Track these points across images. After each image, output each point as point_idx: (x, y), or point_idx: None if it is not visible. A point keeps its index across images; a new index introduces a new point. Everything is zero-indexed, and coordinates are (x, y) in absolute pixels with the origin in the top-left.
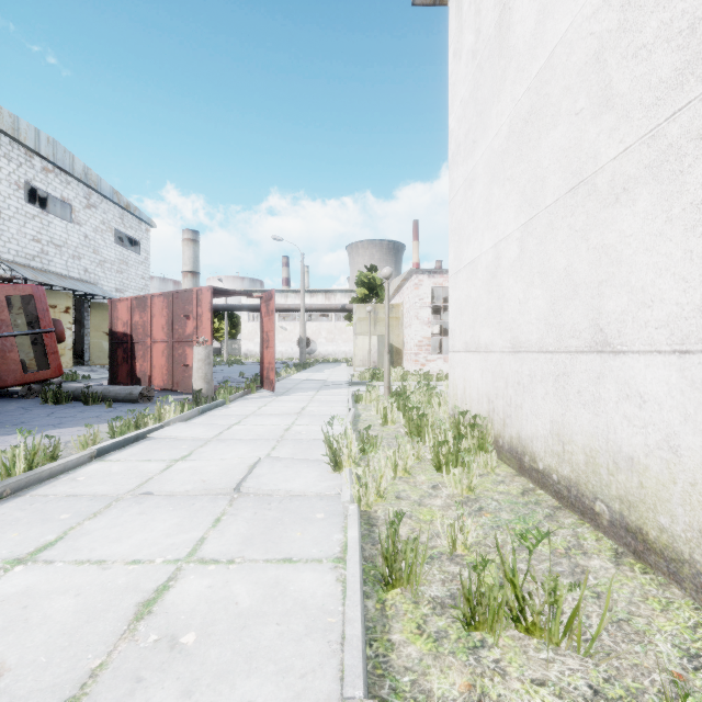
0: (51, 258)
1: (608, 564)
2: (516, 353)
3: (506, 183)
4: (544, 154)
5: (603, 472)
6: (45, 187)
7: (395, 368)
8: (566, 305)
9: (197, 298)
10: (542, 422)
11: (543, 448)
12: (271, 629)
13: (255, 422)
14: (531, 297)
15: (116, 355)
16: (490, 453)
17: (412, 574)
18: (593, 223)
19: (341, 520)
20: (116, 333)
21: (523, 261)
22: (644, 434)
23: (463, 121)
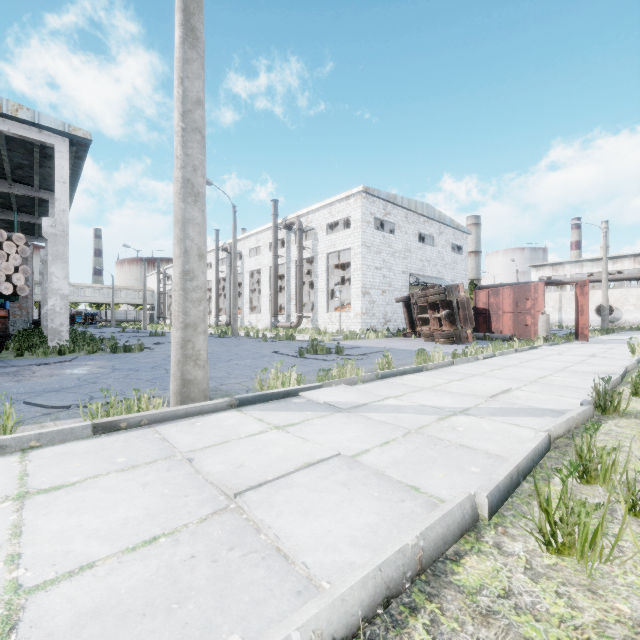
0: (425, 268)
1: None
2: None
3: None
4: None
5: None
6: (424, 231)
7: None
8: None
9: (534, 289)
10: None
11: None
12: (613, 363)
13: (584, 349)
14: None
15: (478, 320)
16: None
17: None
18: None
19: None
20: (478, 309)
21: None
22: None
23: None
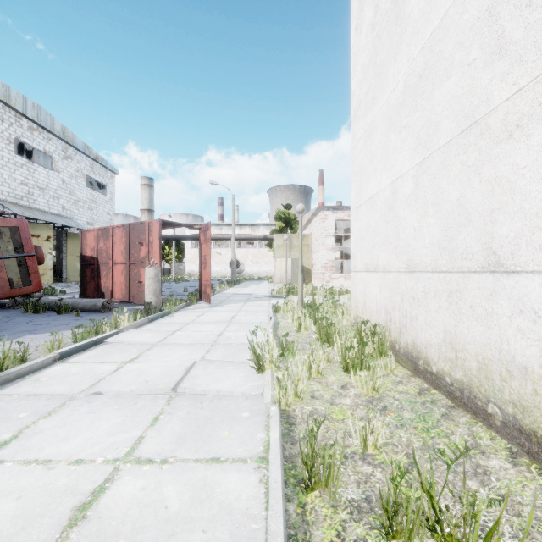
0: (35, 198)
1: (506, 464)
2: (411, 273)
3: (402, 130)
4: (438, 102)
5: (496, 378)
6: (31, 142)
7: (306, 284)
8: (459, 231)
9: (149, 229)
10: (435, 332)
11: (437, 354)
12: (197, 537)
13: (193, 329)
14: (425, 225)
15: (85, 274)
16: (389, 357)
17: (331, 479)
18: (486, 158)
19: (264, 419)
20: (85, 257)
21: (418, 195)
22: (539, 347)
23: (363, 82)
